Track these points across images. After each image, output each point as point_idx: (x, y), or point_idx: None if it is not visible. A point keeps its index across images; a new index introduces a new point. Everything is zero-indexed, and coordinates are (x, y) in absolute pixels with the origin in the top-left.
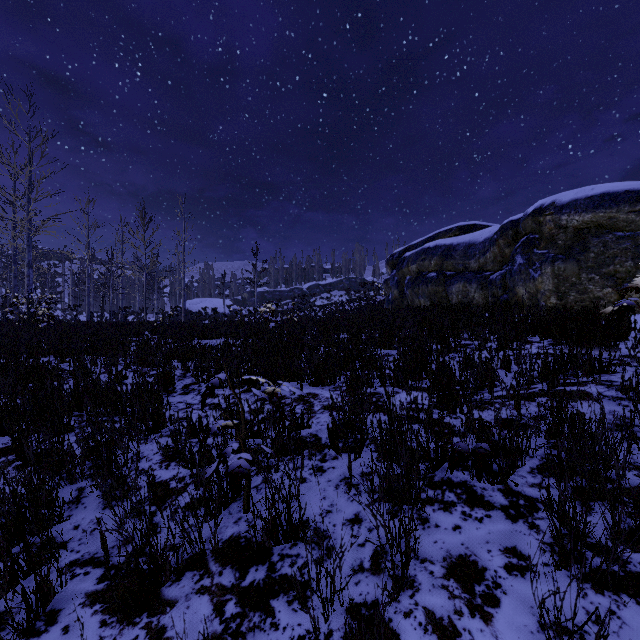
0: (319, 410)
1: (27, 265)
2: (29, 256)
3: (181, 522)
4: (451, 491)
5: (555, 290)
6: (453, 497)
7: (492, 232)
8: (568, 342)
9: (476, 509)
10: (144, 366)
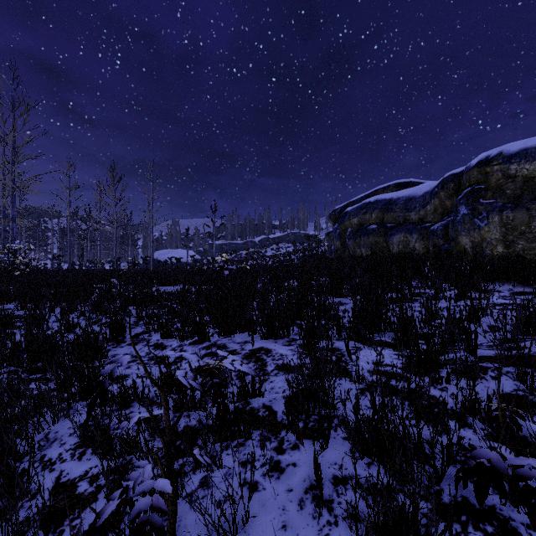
0: (273, 371)
1: (11, 219)
2: (13, 211)
3: None
4: (477, 528)
5: (502, 239)
6: None
7: (432, 186)
8: None
9: None
10: (98, 313)
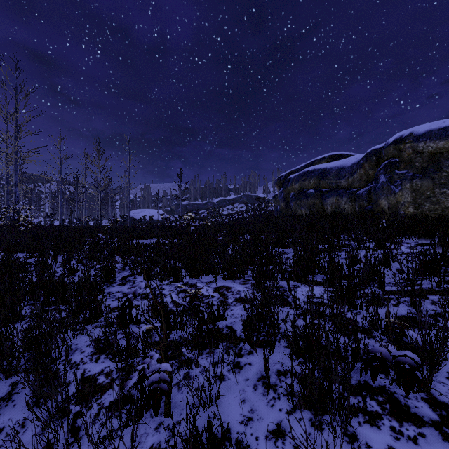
0: (232, 302)
1: (14, 185)
2: (16, 178)
3: (94, 446)
4: (372, 398)
5: (413, 202)
6: (376, 406)
7: (358, 158)
8: (441, 244)
9: (405, 424)
10: (92, 261)
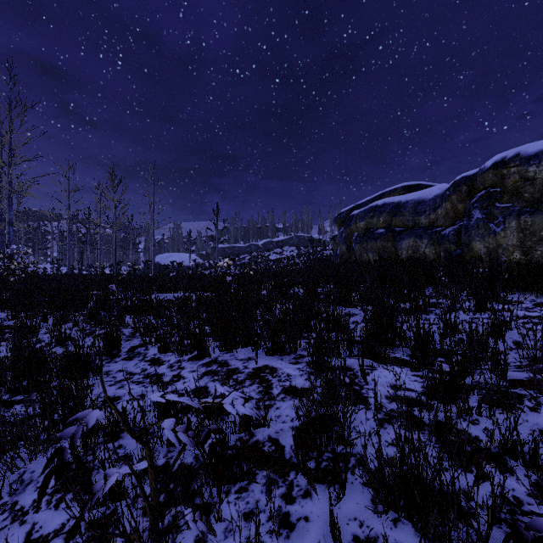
0: (279, 395)
1: (8, 223)
2: (9, 215)
3: None
4: None
5: (520, 245)
6: None
7: (443, 189)
8: None
9: None
10: (93, 324)
